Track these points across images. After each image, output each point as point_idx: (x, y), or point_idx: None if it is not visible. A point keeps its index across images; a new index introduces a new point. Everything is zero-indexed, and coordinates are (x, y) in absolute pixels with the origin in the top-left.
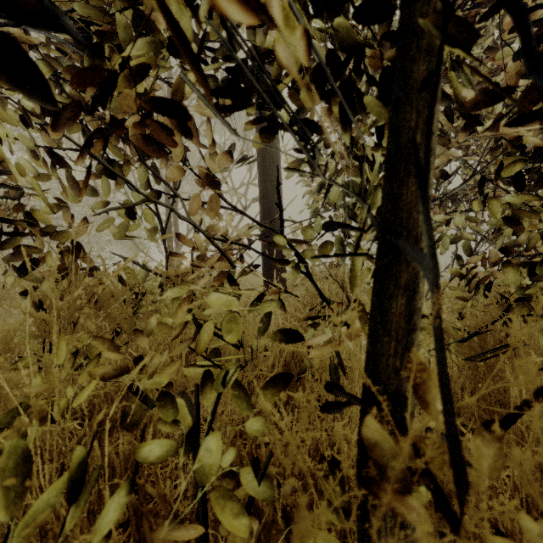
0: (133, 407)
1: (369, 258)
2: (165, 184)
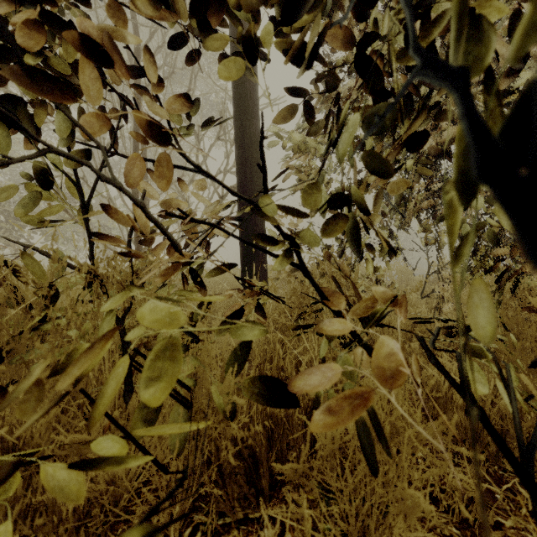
0: None
1: (368, 250)
2: (79, 125)
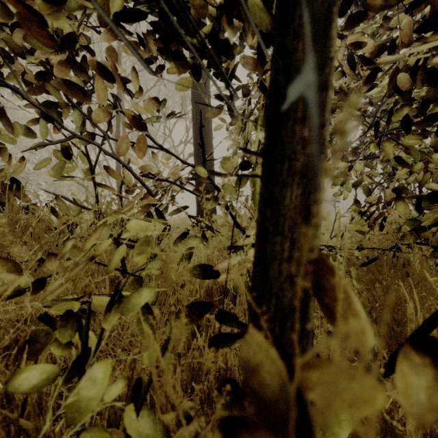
0: (11, 331)
1: None
2: (93, 122)
